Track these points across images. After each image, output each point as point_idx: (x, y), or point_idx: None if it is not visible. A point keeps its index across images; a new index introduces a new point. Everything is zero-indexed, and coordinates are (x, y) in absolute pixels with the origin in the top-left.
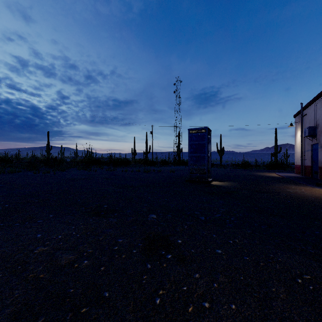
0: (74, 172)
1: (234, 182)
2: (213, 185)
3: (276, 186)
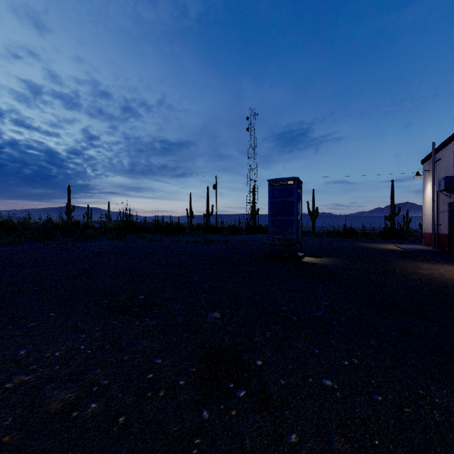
0: (102, 243)
1: (336, 258)
2: (305, 263)
3: (400, 264)
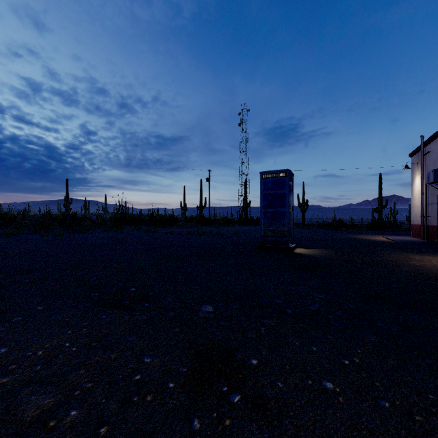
0: (98, 234)
1: (327, 249)
2: (297, 255)
3: (391, 256)
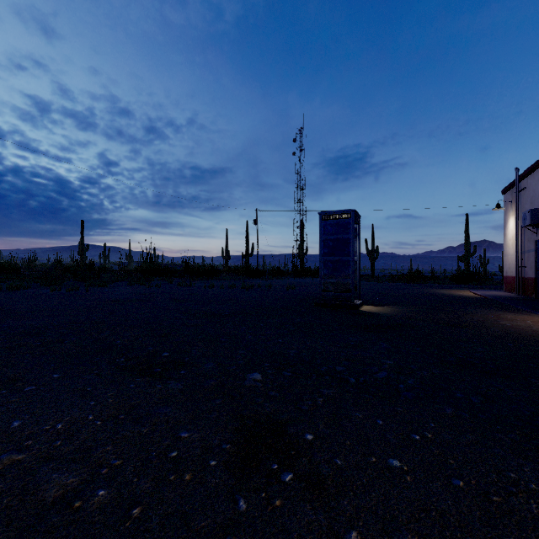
0: (121, 288)
1: (400, 307)
2: (364, 313)
3: (478, 314)
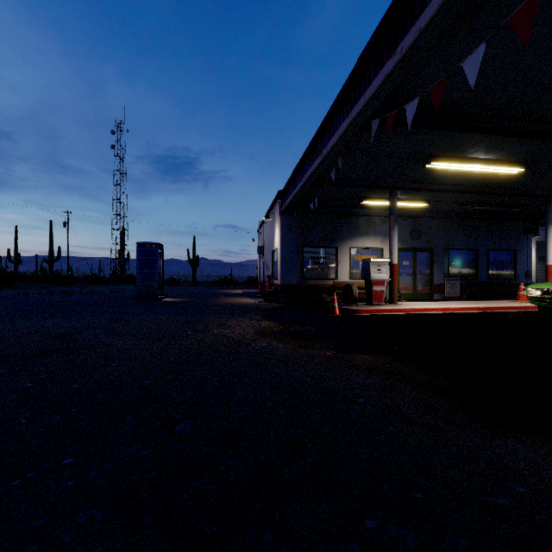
0: None
1: (187, 298)
2: (162, 301)
3: (219, 299)
